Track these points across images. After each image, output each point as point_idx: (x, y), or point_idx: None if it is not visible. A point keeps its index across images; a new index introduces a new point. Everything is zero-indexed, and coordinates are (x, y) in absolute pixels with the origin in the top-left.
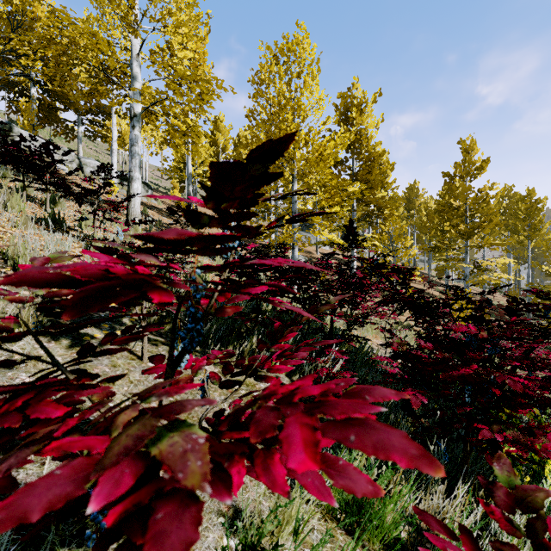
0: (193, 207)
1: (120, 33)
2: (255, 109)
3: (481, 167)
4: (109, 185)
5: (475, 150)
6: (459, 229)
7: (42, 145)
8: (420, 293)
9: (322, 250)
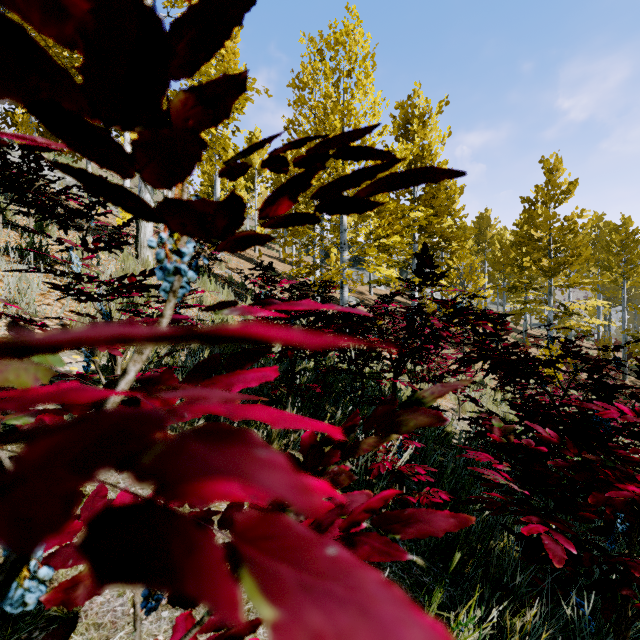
0: None
1: None
2: (296, 119)
3: (568, 190)
4: (103, 205)
5: (561, 170)
6: (541, 265)
7: (21, 156)
8: (516, 347)
9: (376, 290)
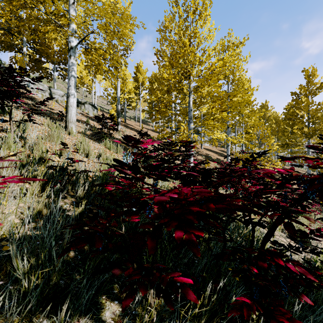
0: (123, 120)
1: None
2: (161, 48)
3: (321, 87)
4: (25, 89)
5: (316, 75)
6: (304, 131)
7: None
8: None
9: (204, 146)
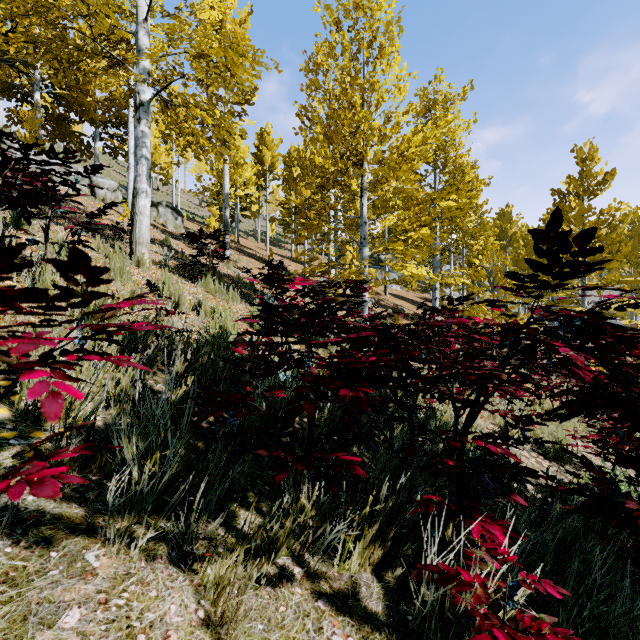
0: (233, 238)
1: None
2: (309, 104)
3: (605, 181)
4: (72, 187)
5: (596, 159)
6: None
7: None
8: None
9: (392, 290)
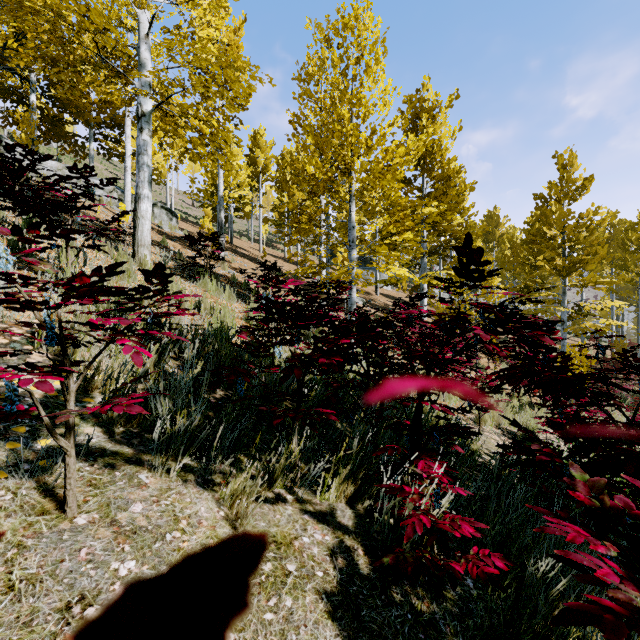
0: (227, 238)
1: (128, 11)
2: (301, 113)
3: (584, 186)
4: (90, 198)
5: (575, 165)
6: (555, 264)
7: (5, 147)
8: (565, 360)
9: (383, 290)
